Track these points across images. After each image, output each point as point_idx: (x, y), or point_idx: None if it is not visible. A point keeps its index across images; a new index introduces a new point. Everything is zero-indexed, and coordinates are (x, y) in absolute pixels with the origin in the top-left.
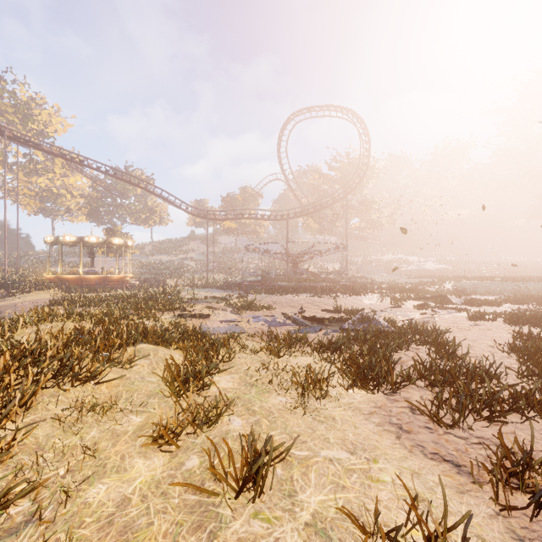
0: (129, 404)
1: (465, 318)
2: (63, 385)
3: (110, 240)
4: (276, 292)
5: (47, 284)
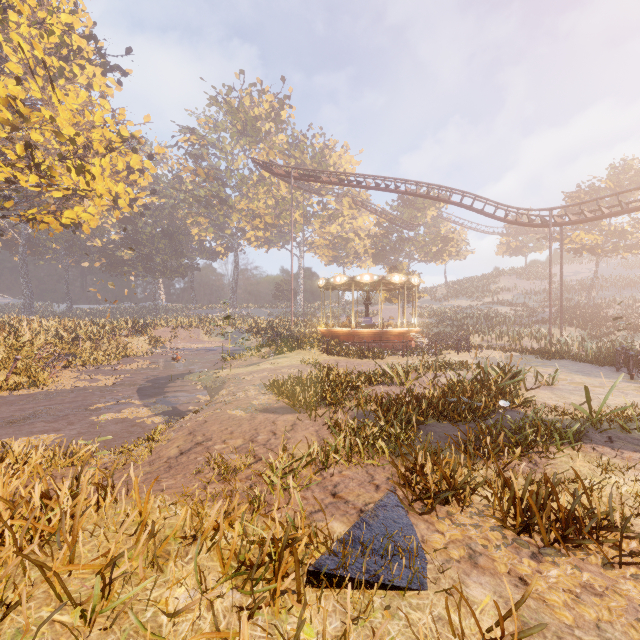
0: None
1: None
2: None
3: (387, 278)
4: None
5: (311, 340)
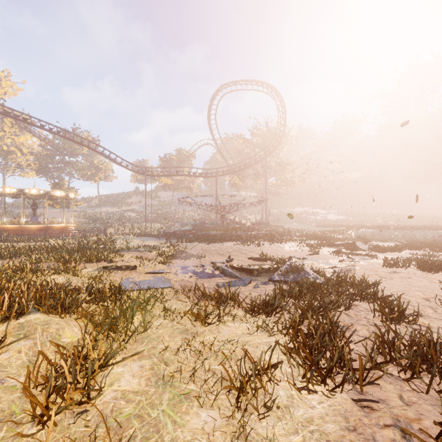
0: None
1: (380, 265)
2: None
3: (51, 193)
4: (206, 240)
5: None
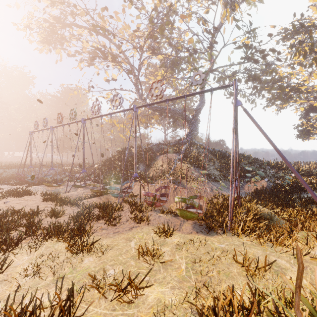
0: None
1: None
2: None
3: None
4: None
5: None
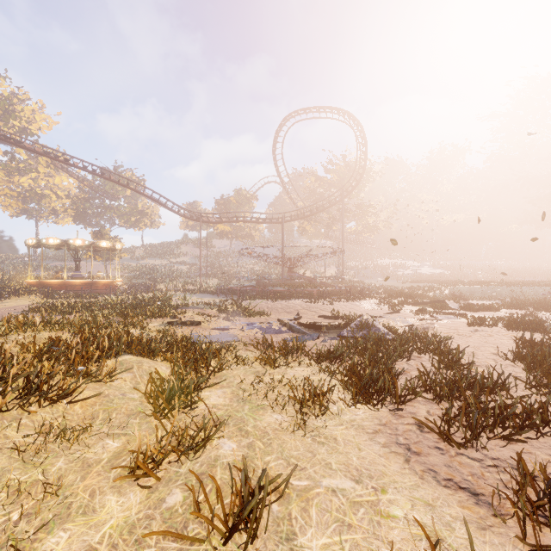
0: (107, 426)
1: (464, 324)
2: (28, 406)
3: (97, 243)
4: (271, 297)
5: (27, 289)
